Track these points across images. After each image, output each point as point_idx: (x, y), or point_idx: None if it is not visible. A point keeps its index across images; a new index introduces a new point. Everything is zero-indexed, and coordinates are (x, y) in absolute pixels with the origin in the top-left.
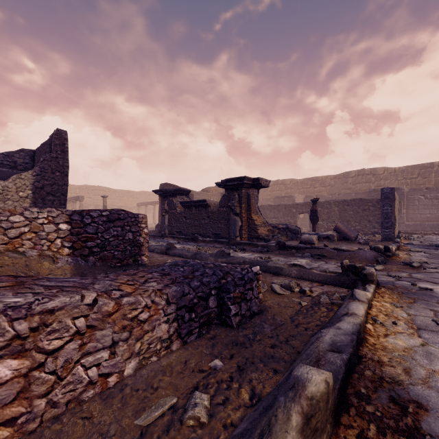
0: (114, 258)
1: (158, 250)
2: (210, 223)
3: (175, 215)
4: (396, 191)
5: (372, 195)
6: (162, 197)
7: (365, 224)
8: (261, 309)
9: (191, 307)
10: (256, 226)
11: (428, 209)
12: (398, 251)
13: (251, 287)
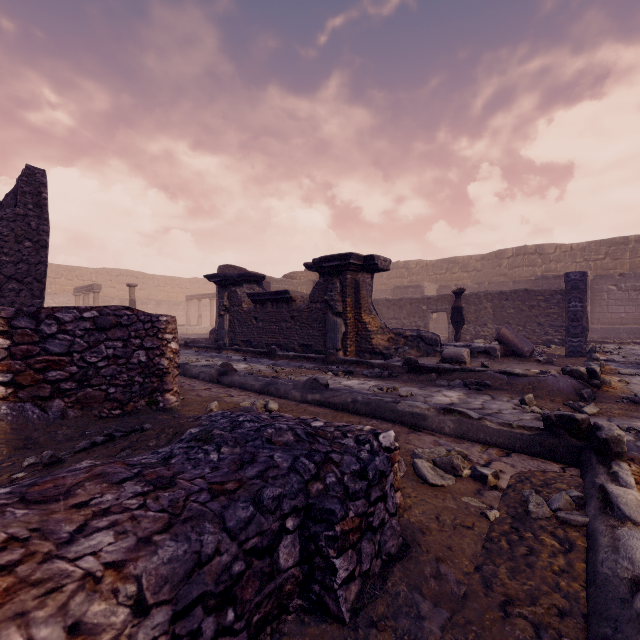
0: (107, 399)
1: (205, 374)
2: (295, 327)
3: (240, 314)
4: None
5: (540, 284)
6: (219, 287)
7: (533, 329)
8: (404, 540)
9: (224, 592)
10: (370, 333)
11: (622, 306)
12: (602, 375)
13: (382, 492)
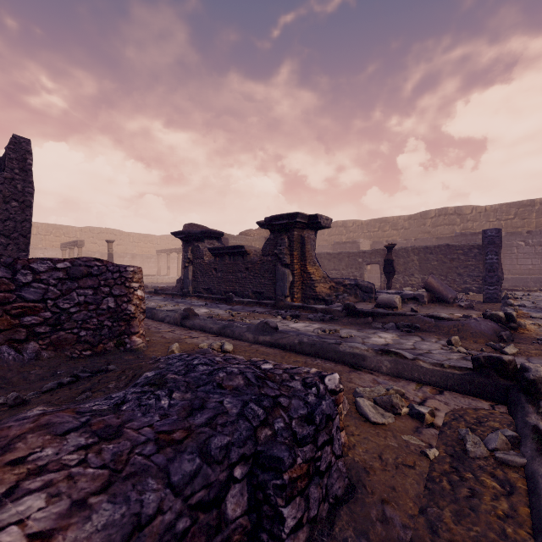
0: (78, 342)
1: (170, 318)
2: (249, 277)
3: (202, 266)
4: None
5: (459, 240)
6: (184, 242)
7: (453, 278)
8: (350, 481)
9: None
10: (314, 282)
11: (530, 259)
12: (517, 318)
13: (329, 436)
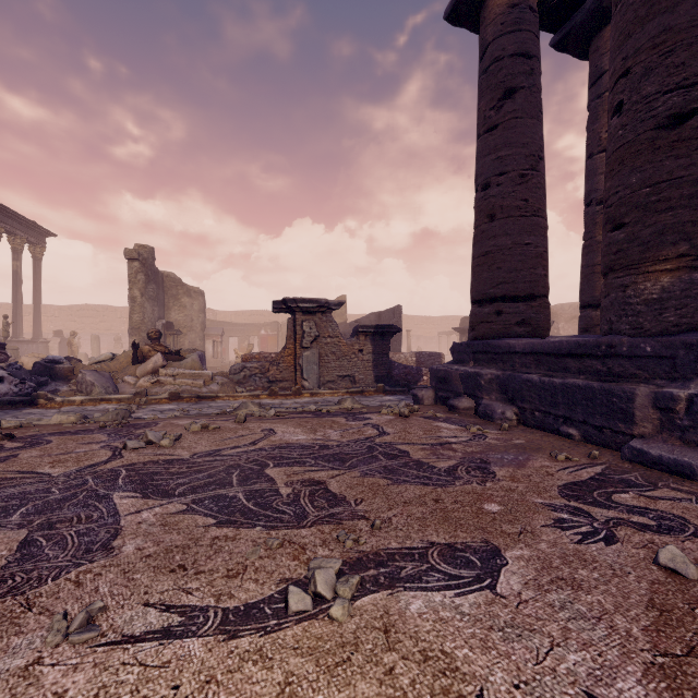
0: None
1: None
2: None
3: None
4: None
5: None
6: (460, 334)
7: None
8: None
9: None
10: None
11: None
12: None
13: None
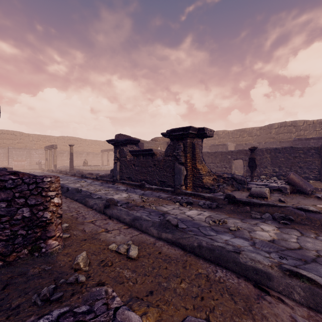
0: None
1: (97, 206)
2: (156, 170)
3: (125, 162)
4: (319, 140)
5: (296, 143)
6: (114, 146)
7: (296, 170)
8: None
9: None
10: (201, 175)
11: None
12: None
13: None
